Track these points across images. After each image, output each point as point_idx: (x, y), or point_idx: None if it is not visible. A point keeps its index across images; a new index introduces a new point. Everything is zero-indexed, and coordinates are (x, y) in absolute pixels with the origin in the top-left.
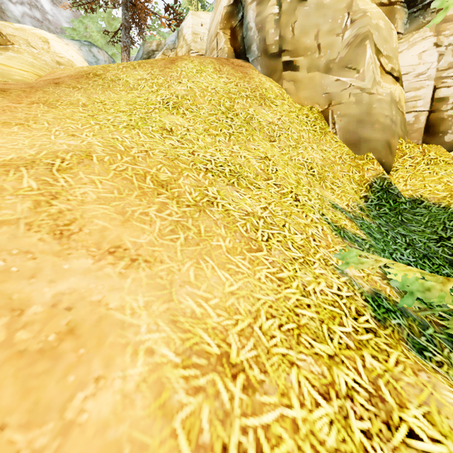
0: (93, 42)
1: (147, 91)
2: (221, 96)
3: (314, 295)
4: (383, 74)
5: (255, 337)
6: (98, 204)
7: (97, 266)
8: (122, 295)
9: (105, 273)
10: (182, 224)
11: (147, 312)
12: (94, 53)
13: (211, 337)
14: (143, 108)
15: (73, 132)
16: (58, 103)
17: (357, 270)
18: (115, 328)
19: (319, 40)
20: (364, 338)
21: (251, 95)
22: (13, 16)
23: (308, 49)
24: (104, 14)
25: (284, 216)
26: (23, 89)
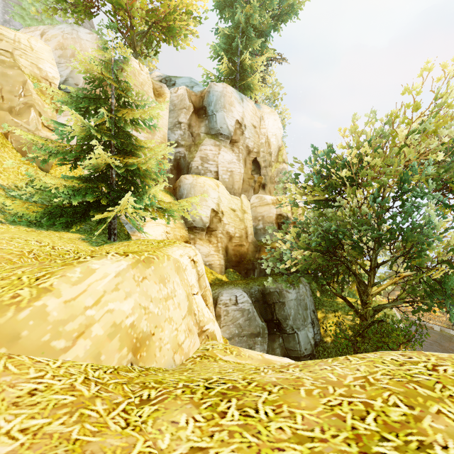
0: None
1: None
2: None
3: None
4: (43, 127)
5: None
6: None
7: None
8: None
9: None
10: None
11: None
12: None
13: None
14: None
15: None
16: None
17: None
18: None
19: (4, 94)
20: None
21: None
22: None
23: None
24: None
25: None
26: None
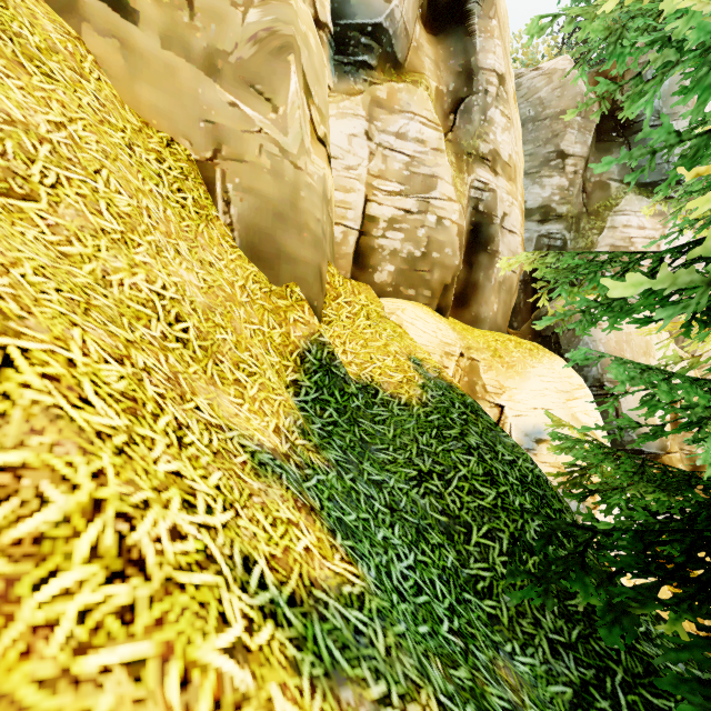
0: None
1: None
2: None
3: None
4: (314, 139)
5: None
6: None
7: None
8: None
9: None
10: None
11: None
12: None
13: None
14: None
15: None
16: None
17: None
18: None
19: None
20: None
21: None
22: None
23: None
24: None
25: None
26: None
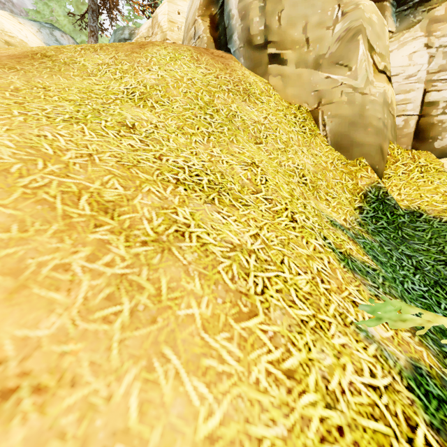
0: (60, 27)
1: (109, 78)
2: (199, 89)
3: (343, 399)
4: (376, 73)
5: None
6: None
7: None
8: None
9: None
10: (131, 279)
11: None
12: (57, 37)
13: None
14: (100, 98)
15: None
16: None
17: (382, 325)
18: None
19: (308, 33)
20: None
21: (234, 90)
22: None
23: (295, 42)
24: None
25: (280, 245)
26: None
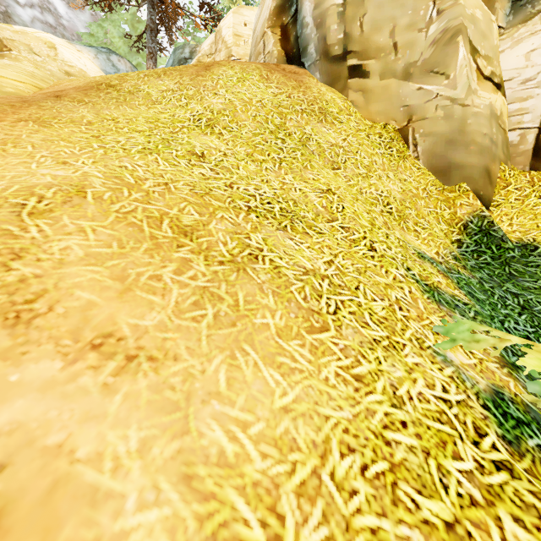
0: (115, 50)
1: (174, 105)
2: (269, 111)
3: (410, 403)
4: (480, 80)
5: (324, 497)
6: (84, 264)
7: (67, 373)
8: (101, 430)
9: (79, 386)
10: (212, 291)
11: (142, 462)
12: (113, 62)
13: (250, 504)
14: (167, 127)
15: (65, 159)
16: (54, 121)
17: (464, 353)
18: (78, 504)
19: (396, 38)
20: (494, 481)
21: (308, 110)
22: (21, 21)
23: (381, 50)
24: (127, 16)
25: (356, 273)
26: (12, 103)
